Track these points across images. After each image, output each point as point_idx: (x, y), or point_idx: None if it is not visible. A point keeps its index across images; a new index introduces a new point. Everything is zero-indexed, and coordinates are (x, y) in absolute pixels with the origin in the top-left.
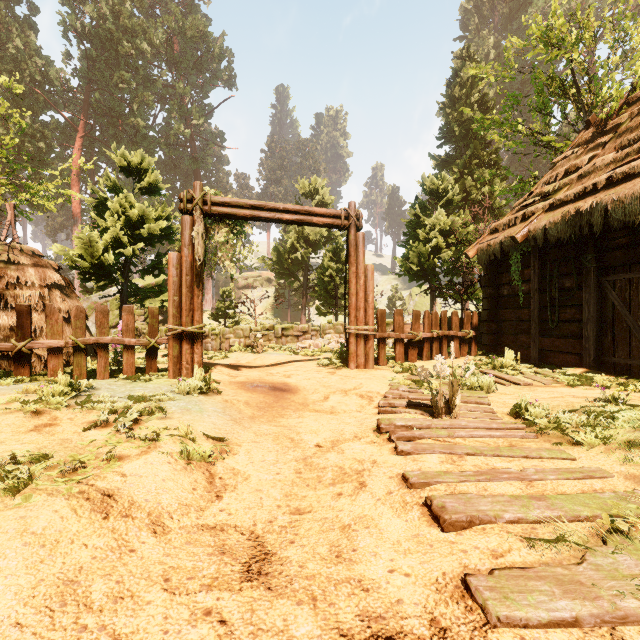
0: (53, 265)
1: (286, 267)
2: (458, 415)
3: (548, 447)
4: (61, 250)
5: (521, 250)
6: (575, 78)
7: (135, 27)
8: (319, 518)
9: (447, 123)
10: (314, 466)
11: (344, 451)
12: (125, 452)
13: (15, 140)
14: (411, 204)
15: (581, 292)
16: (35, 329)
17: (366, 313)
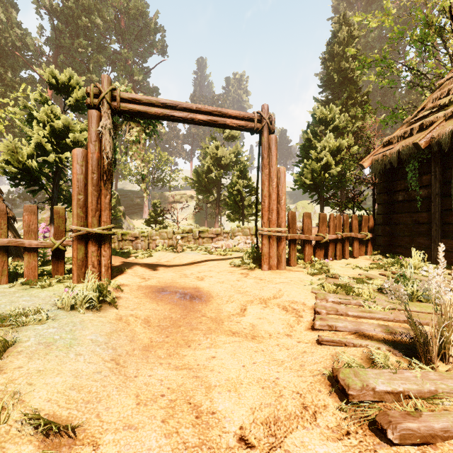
0: None
1: (203, 185)
2: None
3: None
4: None
5: (418, 158)
6: (452, 14)
7: (91, 6)
8: None
9: (328, 73)
10: None
11: None
12: None
13: None
14: (304, 131)
15: None
16: None
17: (278, 215)
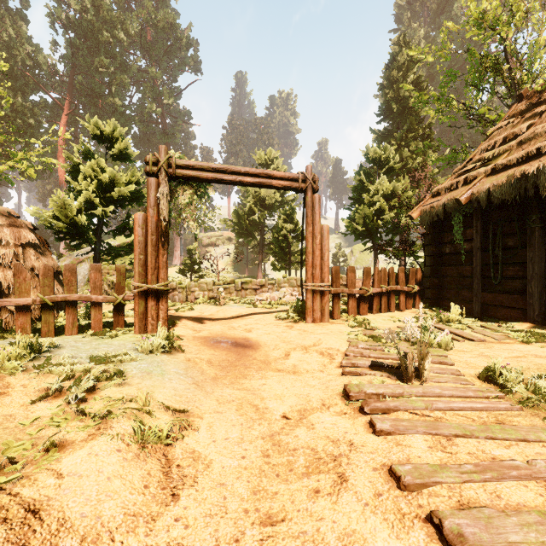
0: (28, 225)
1: (245, 228)
2: (428, 380)
3: (540, 424)
4: (36, 211)
5: (463, 211)
6: (507, 56)
7: (113, 19)
8: (296, 532)
9: (386, 101)
10: (283, 446)
11: (314, 425)
12: (70, 436)
13: (1, 113)
14: (356, 171)
15: (525, 251)
16: (9, 286)
17: (322, 270)
